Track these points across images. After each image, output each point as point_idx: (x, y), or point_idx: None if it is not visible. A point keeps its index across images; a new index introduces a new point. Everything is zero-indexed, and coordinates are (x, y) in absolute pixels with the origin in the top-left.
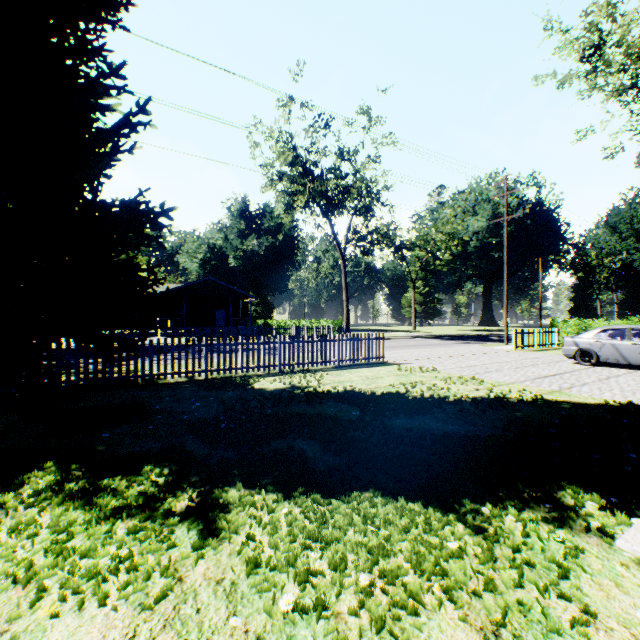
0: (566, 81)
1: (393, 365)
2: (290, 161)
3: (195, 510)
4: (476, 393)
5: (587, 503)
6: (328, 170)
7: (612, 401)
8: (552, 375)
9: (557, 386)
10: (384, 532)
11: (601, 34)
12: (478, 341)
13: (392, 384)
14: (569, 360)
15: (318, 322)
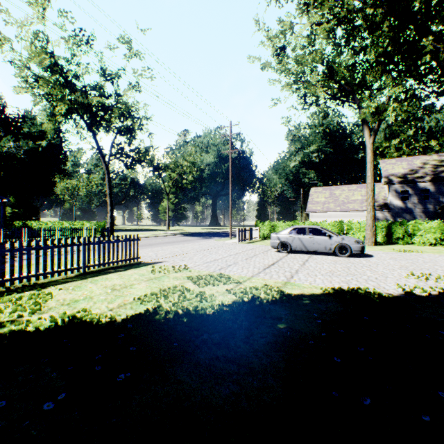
0: (266, 66)
1: (148, 265)
2: (48, 66)
3: None
4: (230, 296)
5: None
6: (91, 86)
7: (330, 289)
8: (273, 264)
9: (284, 276)
10: None
11: (285, 41)
12: (213, 237)
13: (142, 295)
14: (272, 249)
15: (82, 224)
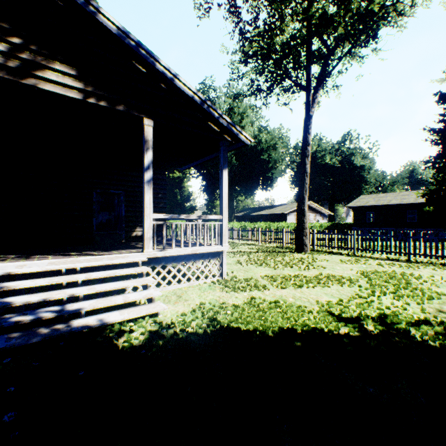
0: None
1: None
2: None
3: (354, 322)
4: None
5: (133, 338)
6: None
7: None
8: None
9: None
10: (256, 314)
11: None
12: None
13: None
14: None
15: None
